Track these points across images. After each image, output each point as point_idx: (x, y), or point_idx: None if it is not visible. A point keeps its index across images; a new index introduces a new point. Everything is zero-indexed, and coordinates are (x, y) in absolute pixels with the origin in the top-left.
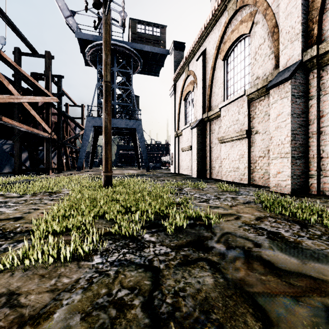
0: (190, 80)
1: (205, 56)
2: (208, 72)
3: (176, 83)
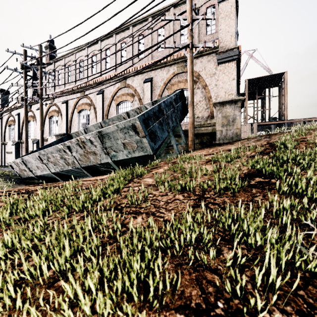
0: (12, 119)
1: (20, 116)
2: (21, 123)
3: (3, 113)
